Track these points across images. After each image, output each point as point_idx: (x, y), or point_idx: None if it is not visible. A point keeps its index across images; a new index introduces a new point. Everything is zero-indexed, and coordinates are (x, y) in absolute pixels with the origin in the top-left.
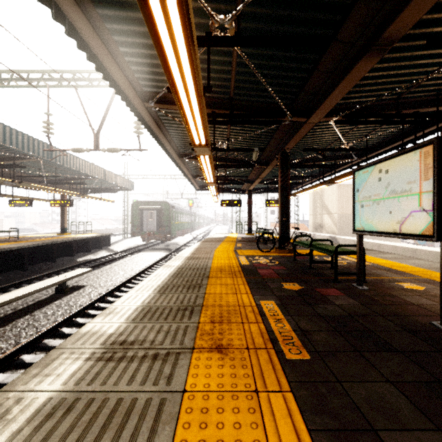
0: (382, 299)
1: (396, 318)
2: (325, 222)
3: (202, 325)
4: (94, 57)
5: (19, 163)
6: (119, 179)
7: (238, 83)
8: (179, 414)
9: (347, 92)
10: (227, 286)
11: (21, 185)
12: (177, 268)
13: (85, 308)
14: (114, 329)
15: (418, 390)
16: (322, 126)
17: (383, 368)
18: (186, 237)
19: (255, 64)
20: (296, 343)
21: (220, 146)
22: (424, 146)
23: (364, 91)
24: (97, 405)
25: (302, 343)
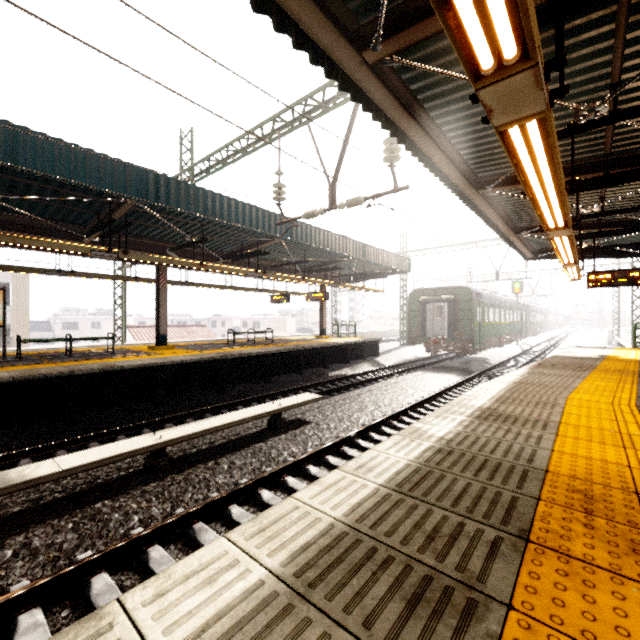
0: None
1: None
2: None
3: None
4: None
5: (268, 250)
6: (386, 257)
7: None
8: None
9: None
10: None
11: (266, 276)
12: (431, 450)
13: (285, 470)
14: None
15: None
16: None
17: None
18: (506, 348)
19: None
20: None
21: (586, 116)
22: None
23: None
24: None
25: None
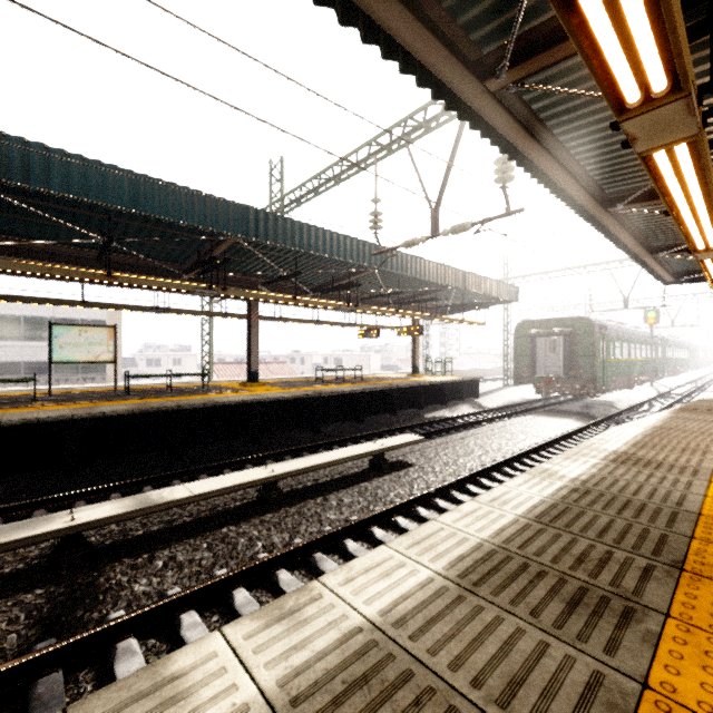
0: None
1: None
2: None
3: None
4: (354, 13)
5: (359, 281)
6: (489, 285)
7: None
8: None
9: None
10: None
11: (358, 309)
12: (566, 489)
13: (394, 510)
14: None
15: None
16: None
17: None
18: (637, 391)
19: None
20: None
21: None
22: None
23: None
24: None
25: None
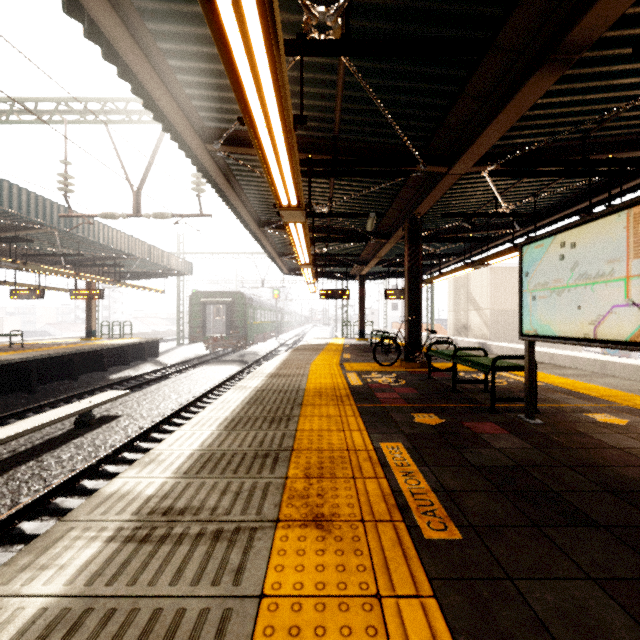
0: (565, 439)
1: (589, 469)
2: (472, 321)
3: (292, 482)
4: (129, 74)
5: (24, 235)
6: (171, 260)
7: (346, 115)
8: (253, 637)
9: (510, 126)
10: (330, 419)
11: (27, 267)
12: (254, 391)
13: (119, 450)
14: (155, 488)
15: (639, 594)
16: (470, 180)
17: (579, 555)
18: (269, 343)
19: (371, 85)
20: (438, 512)
21: (319, 209)
22: (634, 204)
23: (535, 127)
24: (120, 620)
25: (447, 512)
